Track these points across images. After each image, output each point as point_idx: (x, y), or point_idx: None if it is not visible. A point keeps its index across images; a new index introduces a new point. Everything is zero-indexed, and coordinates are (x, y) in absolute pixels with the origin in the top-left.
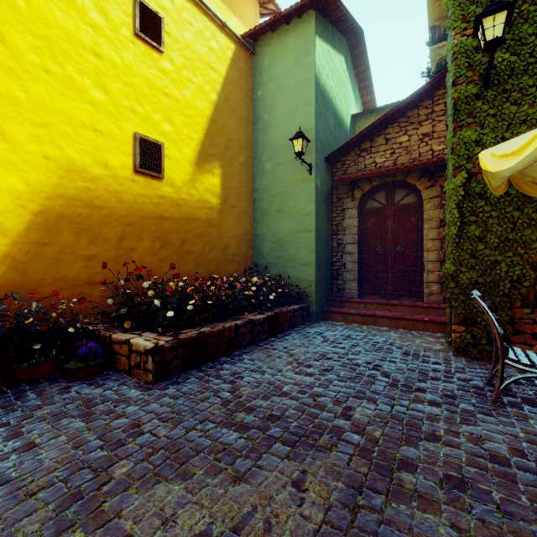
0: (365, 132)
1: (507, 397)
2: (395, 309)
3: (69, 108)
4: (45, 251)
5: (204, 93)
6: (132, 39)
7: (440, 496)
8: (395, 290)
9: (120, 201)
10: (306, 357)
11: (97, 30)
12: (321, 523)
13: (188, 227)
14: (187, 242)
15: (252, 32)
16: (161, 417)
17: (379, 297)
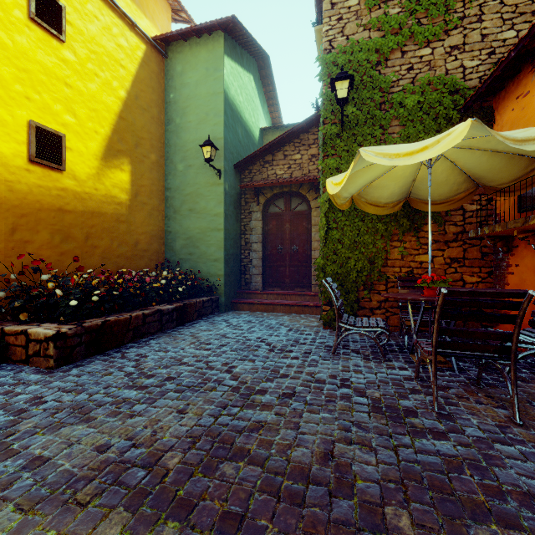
0: (267, 147)
1: (343, 350)
2: (291, 298)
3: None
4: None
5: (111, 89)
6: (26, 23)
7: (276, 402)
8: (292, 282)
9: (11, 191)
10: (208, 338)
11: None
12: (193, 426)
13: (93, 222)
14: (92, 236)
15: (163, 37)
16: (65, 390)
17: (279, 289)
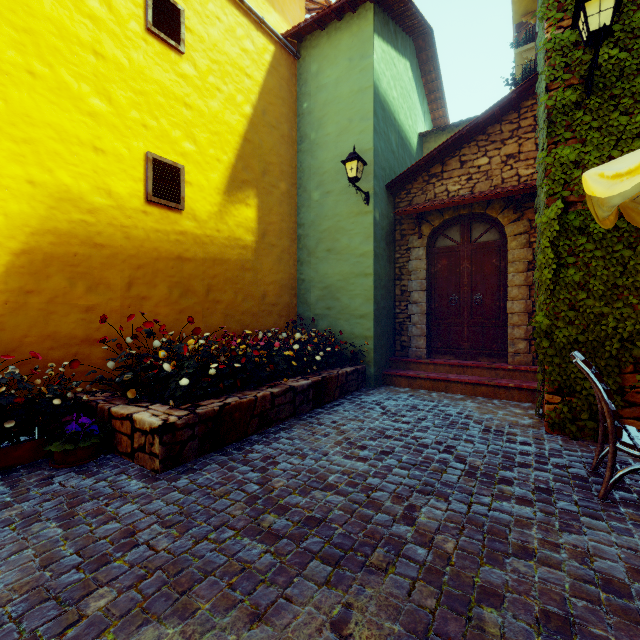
0: (435, 153)
1: (619, 491)
2: (472, 372)
3: (61, 121)
4: (30, 301)
5: (235, 105)
6: (143, 36)
7: None
8: (472, 349)
9: (128, 238)
10: (360, 435)
11: (98, 23)
12: None
13: (215, 271)
14: (214, 289)
15: (295, 30)
16: (164, 520)
17: (453, 357)
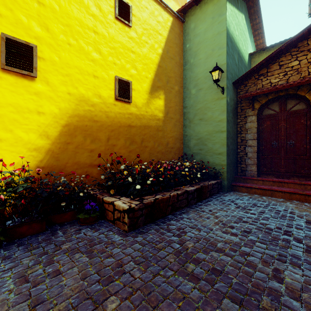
0: (263, 61)
1: None
2: (288, 185)
3: (80, 64)
4: (68, 147)
5: (154, 49)
6: (114, 21)
7: None
8: (287, 172)
9: (107, 117)
10: (228, 220)
11: (95, 18)
12: None
13: (145, 131)
14: (144, 140)
15: (183, 8)
16: (135, 260)
17: (274, 176)
